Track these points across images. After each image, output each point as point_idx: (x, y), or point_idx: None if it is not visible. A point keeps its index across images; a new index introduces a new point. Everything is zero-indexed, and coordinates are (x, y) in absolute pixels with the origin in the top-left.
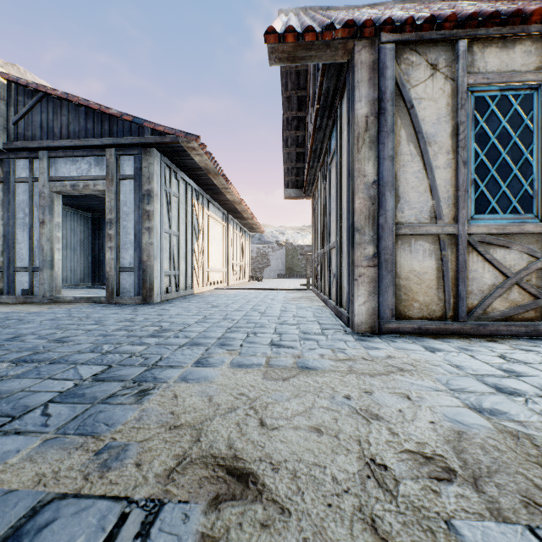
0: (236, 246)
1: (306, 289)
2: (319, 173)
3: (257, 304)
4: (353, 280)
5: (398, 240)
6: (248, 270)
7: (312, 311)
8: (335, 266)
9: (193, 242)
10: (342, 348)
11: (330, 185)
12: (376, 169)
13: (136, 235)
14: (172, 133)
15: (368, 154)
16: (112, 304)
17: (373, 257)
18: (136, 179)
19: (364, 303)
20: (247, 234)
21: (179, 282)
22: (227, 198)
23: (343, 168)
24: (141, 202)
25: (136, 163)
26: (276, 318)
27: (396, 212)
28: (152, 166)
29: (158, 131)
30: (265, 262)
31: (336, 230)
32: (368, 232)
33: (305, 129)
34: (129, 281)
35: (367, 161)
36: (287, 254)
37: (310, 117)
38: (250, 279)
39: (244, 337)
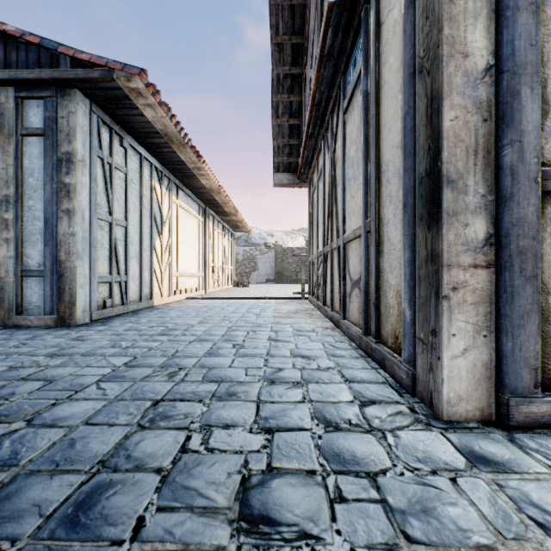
0: (217, 246)
1: (300, 298)
2: (322, 142)
3: (235, 325)
4: (436, 298)
5: (545, 205)
6: (232, 275)
7: (320, 340)
8: (362, 268)
9: (152, 237)
10: (479, 541)
11: (345, 144)
12: (492, 40)
13: (48, 221)
14: (102, 63)
15: (474, 4)
16: (7, 327)
17: (486, 243)
18: (48, 136)
19: (464, 352)
20: (231, 233)
21: (128, 291)
22: (202, 184)
23: (384, 87)
24: (55, 171)
25: (48, 110)
26: (261, 360)
27: (541, 138)
28: (74, 116)
29: (82, 62)
30: (252, 265)
31: (364, 207)
32: (474, 186)
33: (301, 92)
34: (37, 292)
35: (470, 20)
36: (276, 257)
37: (311, 58)
38: (234, 285)
39: (171, 455)
